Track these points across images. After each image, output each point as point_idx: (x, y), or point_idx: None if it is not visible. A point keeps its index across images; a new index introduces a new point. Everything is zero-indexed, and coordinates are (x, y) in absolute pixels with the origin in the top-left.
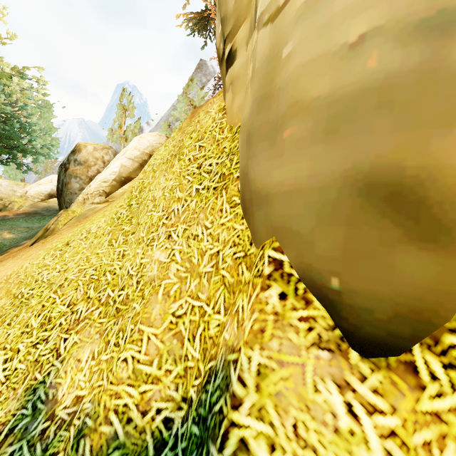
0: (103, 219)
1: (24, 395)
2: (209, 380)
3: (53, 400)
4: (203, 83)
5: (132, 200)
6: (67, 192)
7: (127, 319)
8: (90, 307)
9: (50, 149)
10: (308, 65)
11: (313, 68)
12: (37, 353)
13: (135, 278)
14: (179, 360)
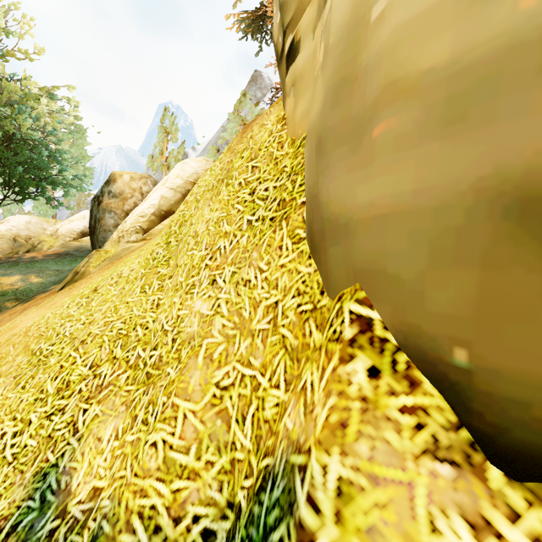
0: (137, 260)
1: (32, 481)
2: (264, 486)
3: (65, 490)
4: (258, 98)
5: (171, 237)
6: (100, 229)
7: (159, 388)
8: (116, 370)
9: (82, 181)
10: (414, 24)
11: (423, 27)
12: (51, 427)
13: (170, 335)
14: (224, 449)
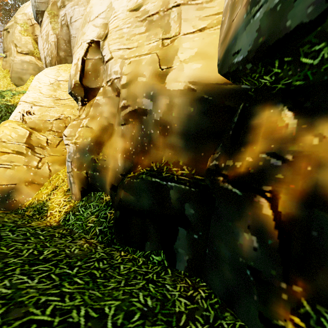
0: None
1: None
2: None
3: None
4: None
5: None
6: None
7: None
8: None
9: None
10: (15, 68)
11: (16, 68)
12: None
13: None
14: None
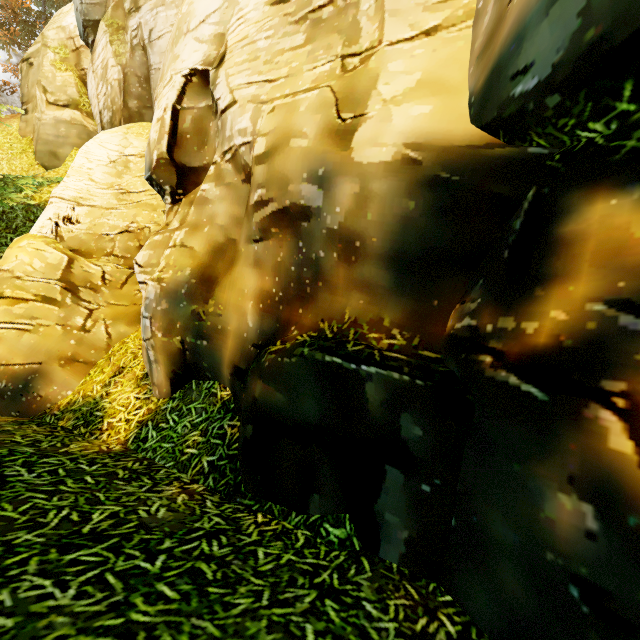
0: None
1: None
2: None
3: None
4: None
5: None
6: None
7: None
8: None
9: None
10: (44, 133)
11: (45, 134)
12: None
13: None
14: None
